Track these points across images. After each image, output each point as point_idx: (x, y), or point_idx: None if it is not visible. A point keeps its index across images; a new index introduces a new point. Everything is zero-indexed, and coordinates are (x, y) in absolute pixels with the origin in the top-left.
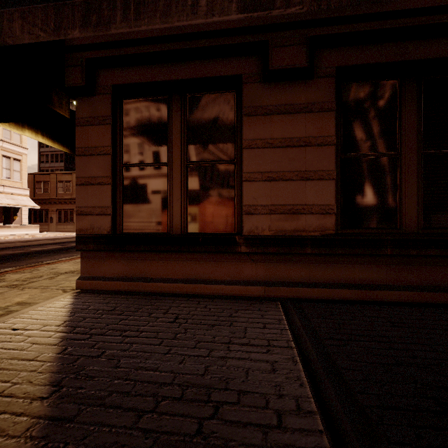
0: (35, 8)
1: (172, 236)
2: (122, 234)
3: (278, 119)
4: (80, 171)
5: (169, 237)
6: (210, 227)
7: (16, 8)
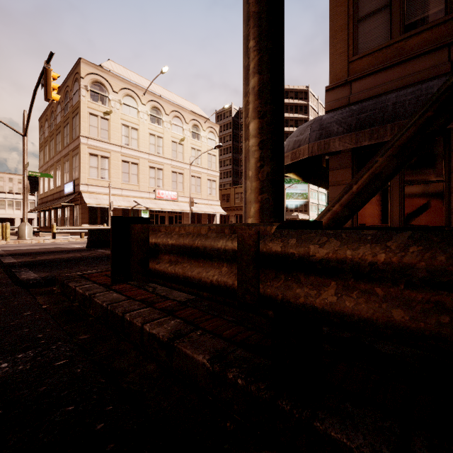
0: (345, 136)
1: (393, 228)
2: (358, 227)
3: None
4: (331, 194)
5: (391, 229)
6: (422, 223)
7: (336, 137)
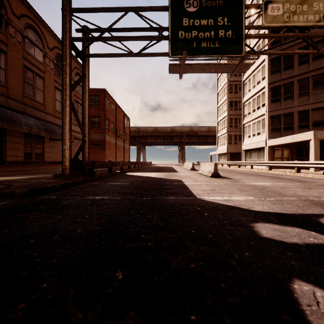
0: None
1: None
2: None
3: (14, 137)
4: None
5: None
6: None
7: None
